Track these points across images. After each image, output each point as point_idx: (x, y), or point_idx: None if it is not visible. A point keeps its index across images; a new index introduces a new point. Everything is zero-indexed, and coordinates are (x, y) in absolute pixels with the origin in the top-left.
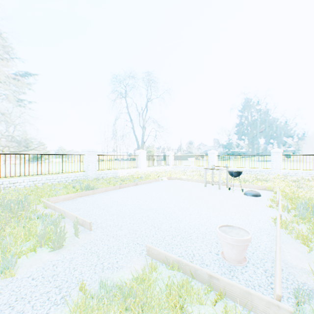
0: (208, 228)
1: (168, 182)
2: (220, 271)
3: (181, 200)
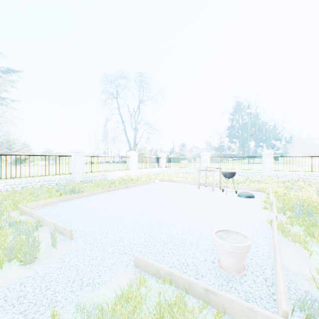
0: (202, 233)
1: (160, 184)
2: (217, 282)
3: (174, 203)
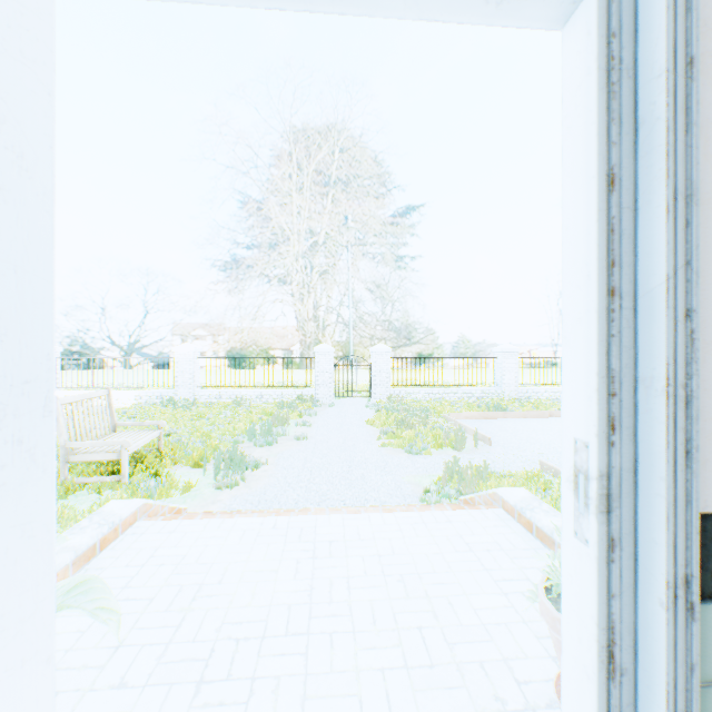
0: None
1: None
2: None
3: None
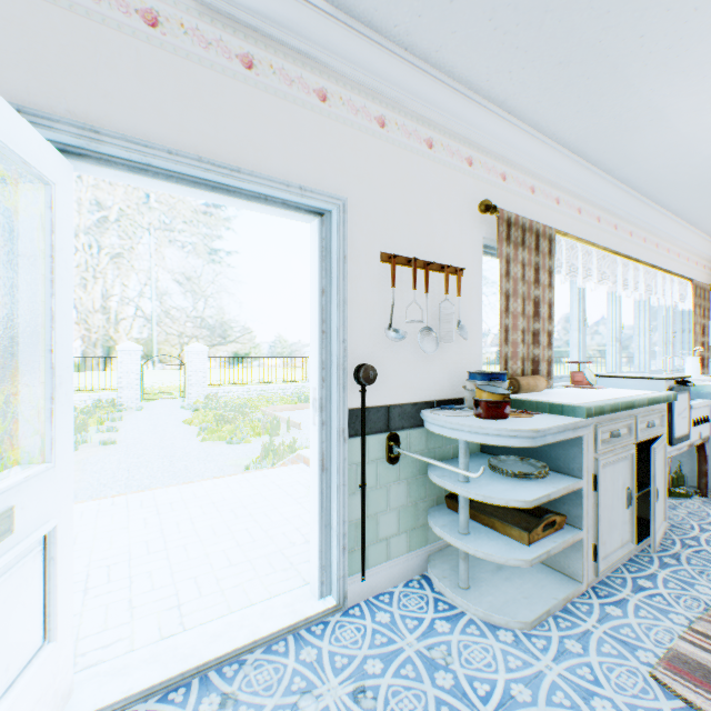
0: None
1: None
2: None
3: None
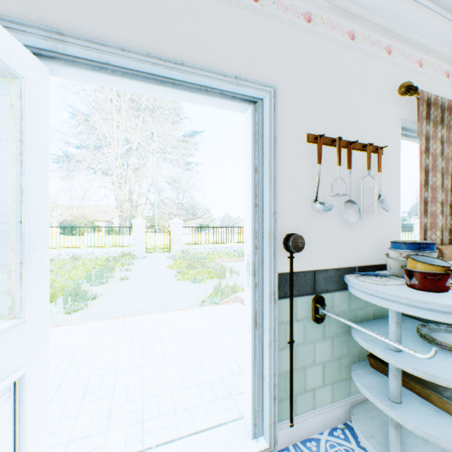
0: None
1: None
2: None
3: None
